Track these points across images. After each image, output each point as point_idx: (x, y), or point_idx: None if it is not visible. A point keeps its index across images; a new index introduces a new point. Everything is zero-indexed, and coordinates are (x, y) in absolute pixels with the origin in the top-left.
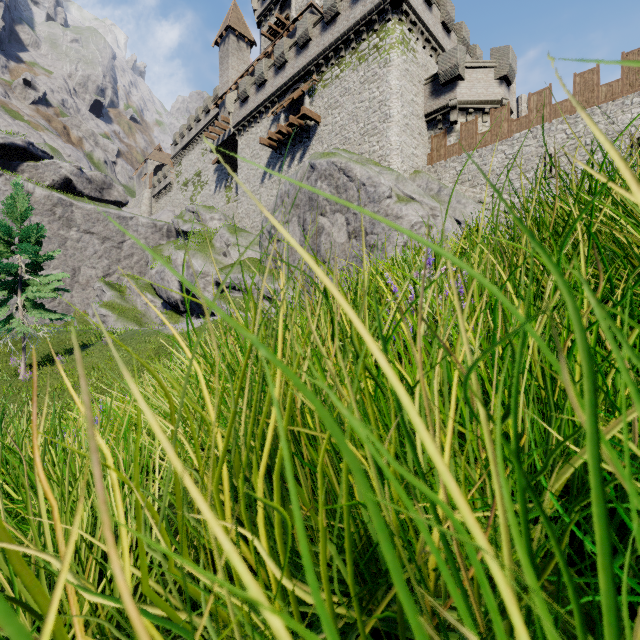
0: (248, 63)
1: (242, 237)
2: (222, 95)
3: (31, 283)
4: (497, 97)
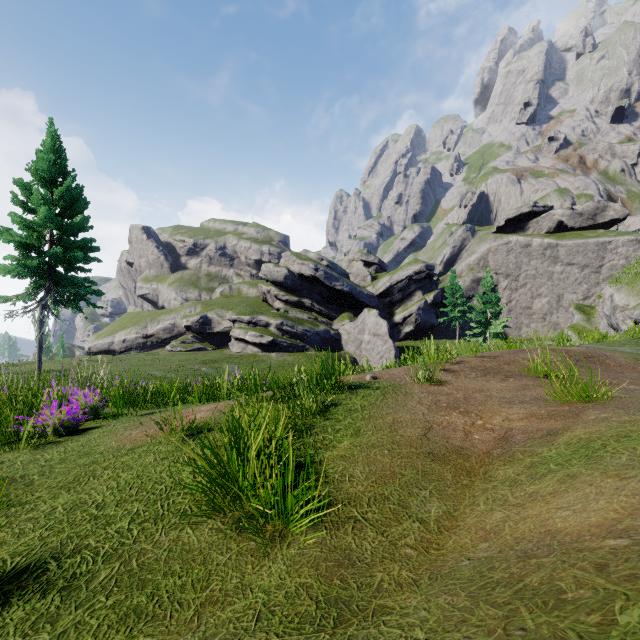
0: None
1: None
2: None
3: (493, 324)
4: None
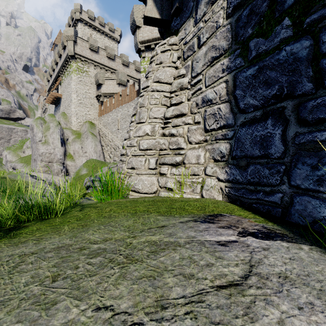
0: None
1: None
2: None
3: None
4: (118, 91)
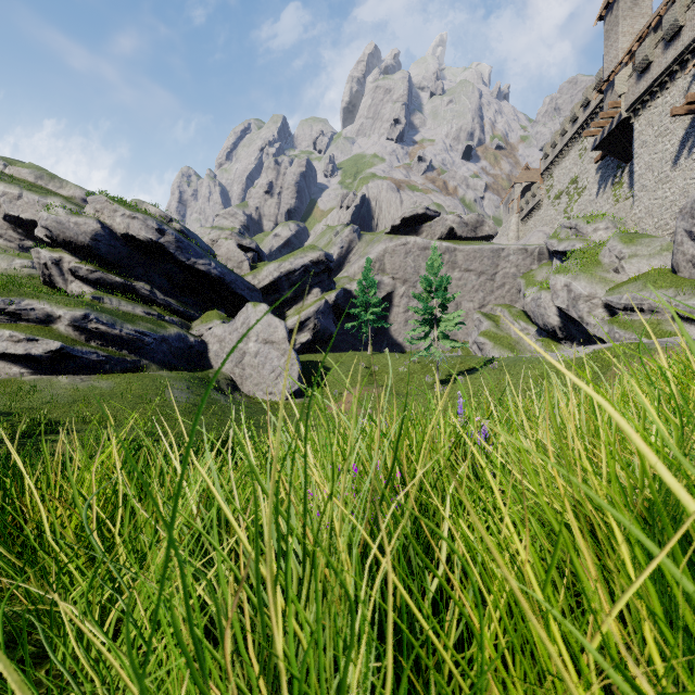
0: (648, 13)
1: (641, 245)
2: (608, 77)
3: (442, 320)
4: None
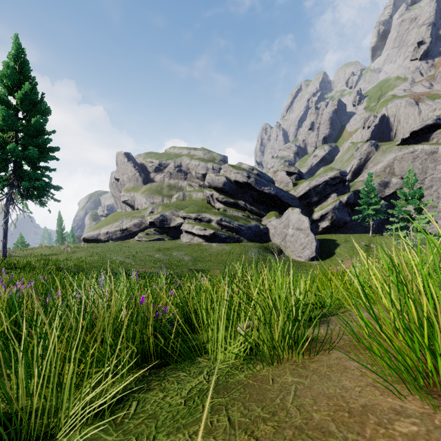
0: None
1: None
2: None
3: (416, 218)
4: None
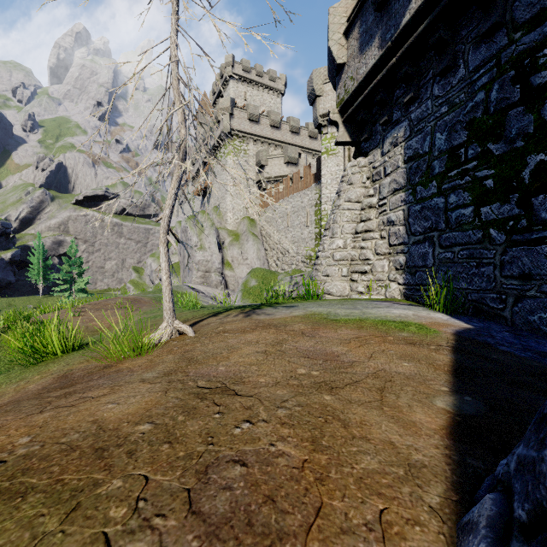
0: None
1: None
2: None
3: (78, 281)
4: (285, 173)
